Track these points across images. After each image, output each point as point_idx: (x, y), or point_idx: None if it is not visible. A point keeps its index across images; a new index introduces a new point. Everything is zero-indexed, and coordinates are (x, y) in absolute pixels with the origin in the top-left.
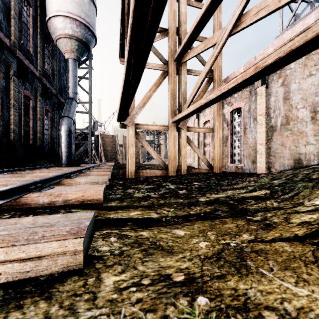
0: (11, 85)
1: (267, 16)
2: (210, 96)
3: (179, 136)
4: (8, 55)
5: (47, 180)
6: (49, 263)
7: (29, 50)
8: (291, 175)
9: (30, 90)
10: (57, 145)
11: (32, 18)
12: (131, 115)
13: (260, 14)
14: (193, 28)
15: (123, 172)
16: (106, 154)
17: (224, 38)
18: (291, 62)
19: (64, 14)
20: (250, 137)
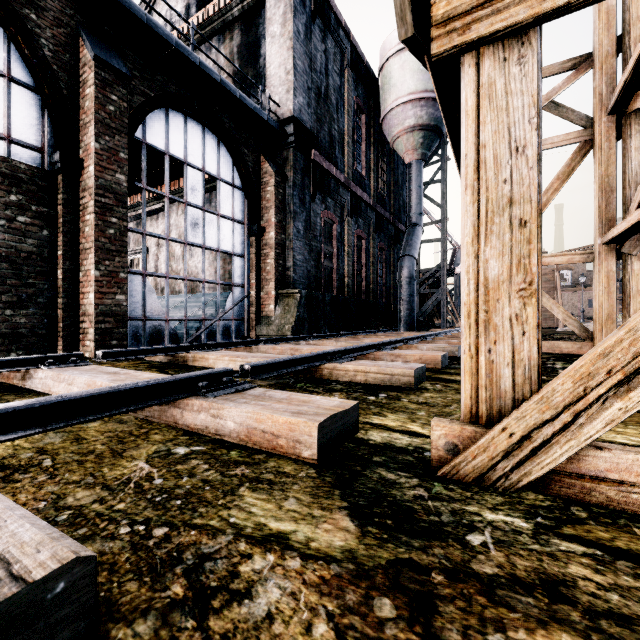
0: (345, 229)
1: None
2: None
3: (624, 270)
4: (342, 193)
5: (387, 343)
6: (396, 380)
7: (361, 174)
8: None
9: (363, 228)
10: (394, 299)
11: (364, 128)
12: None
13: None
14: (637, 52)
15: None
16: None
17: None
18: None
19: (403, 100)
20: None
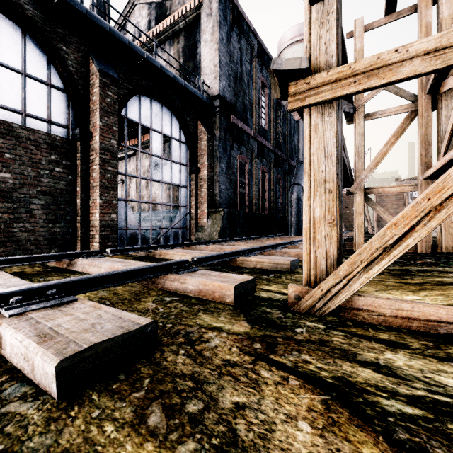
0: (253, 167)
1: None
2: (451, 152)
3: None
4: (252, 142)
5: (279, 244)
6: (280, 267)
7: (265, 128)
8: None
9: (266, 165)
10: (288, 213)
11: (267, 97)
12: (358, 181)
13: None
14: None
15: (350, 244)
16: (347, 221)
17: None
18: None
19: None
20: None
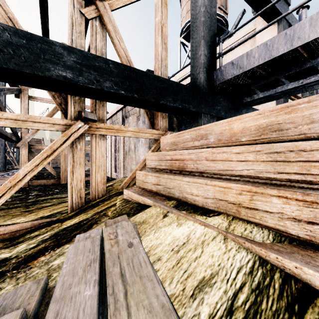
0: None
1: None
2: None
3: None
4: None
5: None
6: None
7: None
8: None
9: None
10: None
11: None
12: (23, 140)
13: None
14: None
15: None
16: (29, 159)
17: None
18: None
19: None
20: (120, 156)
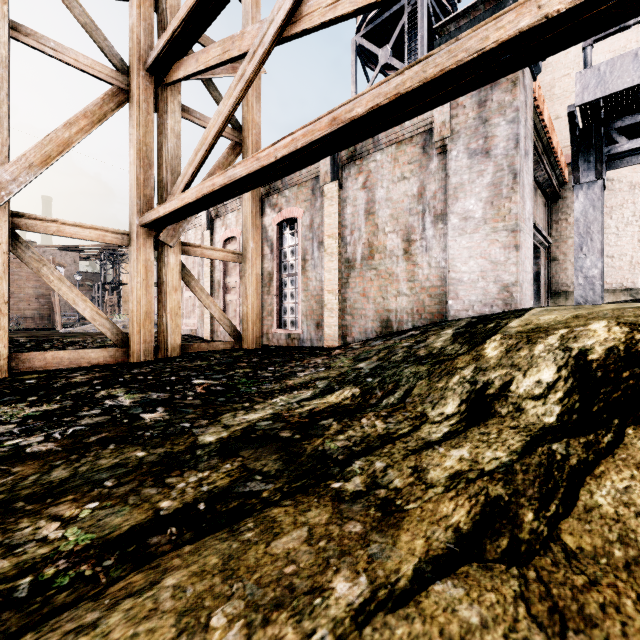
0: None
1: (353, 16)
2: (235, 170)
3: (162, 263)
4: None
5: None
6: None
7: None
8: (385, 351)
9: None
10: None
11: None
12: None
13: (341, 7)
14: None
15: None
16: None
17: (267, 41)
18: (394, 125)
19: None
20: (314, 278)
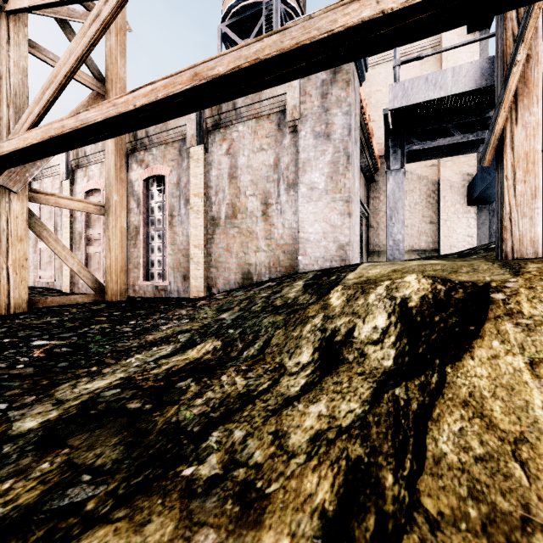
0: None
1: None
2: (88, 113)
3: (2, 209)
4: None
5: None
6: None
7: None
8: (246, 301)
9: None
10: None
11: None
12: None
13: None
14: None
15: None
16: None
17: None
18: (254, 91)
19: None
20: (181, 233)
